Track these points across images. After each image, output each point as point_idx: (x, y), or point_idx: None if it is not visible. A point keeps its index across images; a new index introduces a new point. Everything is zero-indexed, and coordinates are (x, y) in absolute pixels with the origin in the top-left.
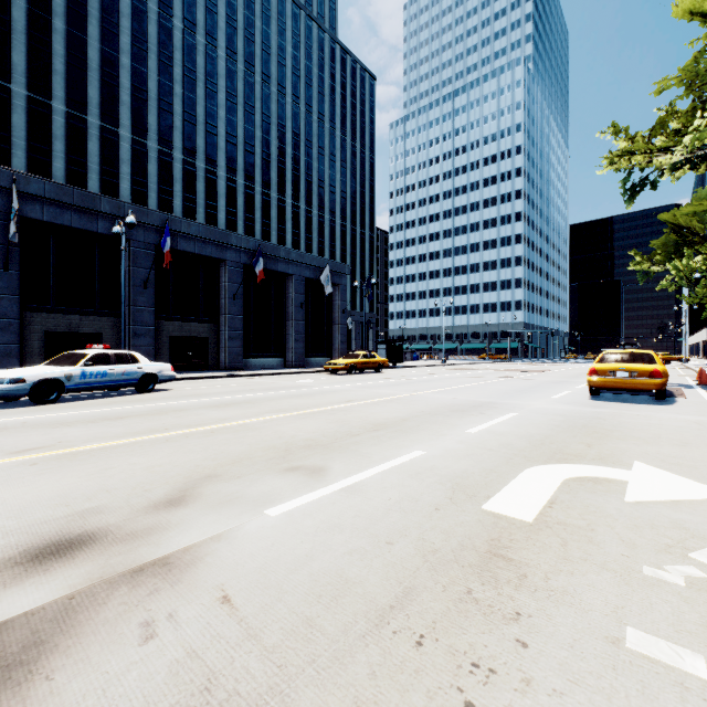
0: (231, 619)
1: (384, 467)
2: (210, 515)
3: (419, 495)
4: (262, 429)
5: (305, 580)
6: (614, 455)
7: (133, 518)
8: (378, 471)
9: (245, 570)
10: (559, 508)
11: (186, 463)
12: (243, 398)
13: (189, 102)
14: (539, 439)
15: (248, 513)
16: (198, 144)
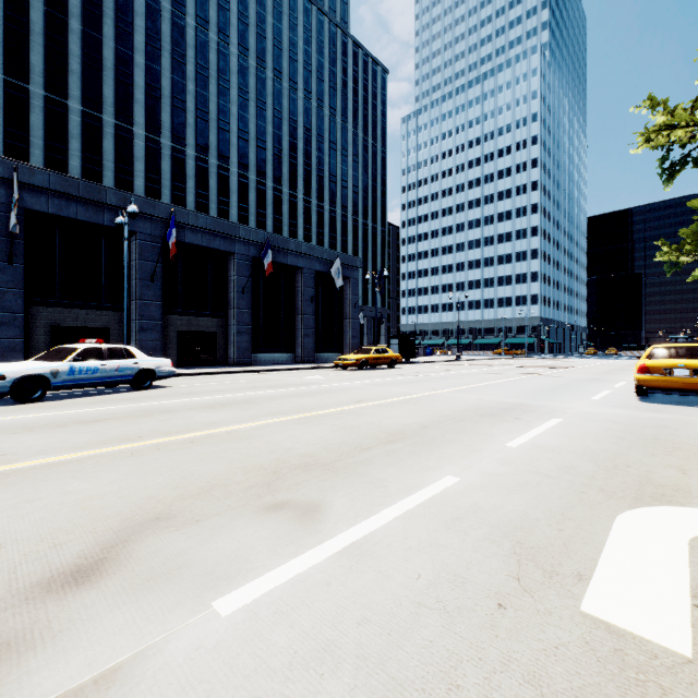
0: None
1: (406, 506)
2: (122, 609)
3: (464, 568)
4: (252, 438)
5: None
6: None
7: None
8: (397, 513)
9: None
10: None
11: (137, 492)
12: (243, 396)
13: (202, 99)
14: (607, 458)
15: (185, 605)
16: (210, 140)
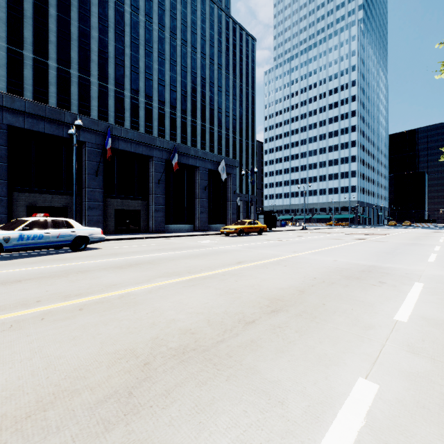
0: None
1: None
2: None
3: None
4: (140, 304)
5: None
6: None
7: None
8: None
9: None
10: None
11: None
12: (149, 257)
13: (134, 59)
14: None
15: None
16: (140, 86)
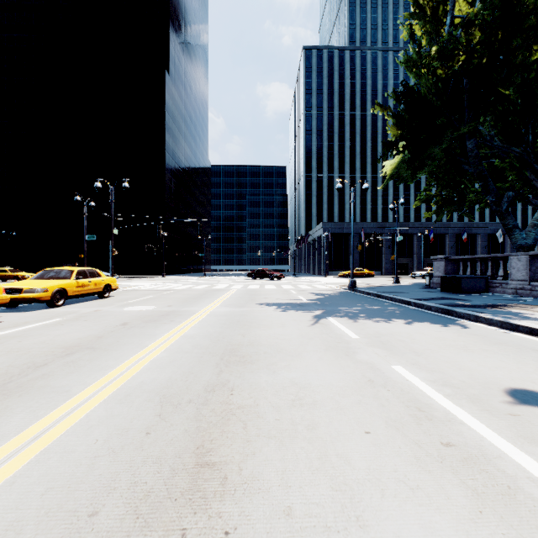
0: None
1: None
2: None
3: None
4: None
5: None
6: None
7: None
8: None
9: None
10: None
11: None
12: None
13: None
14: None
15: None
16: None
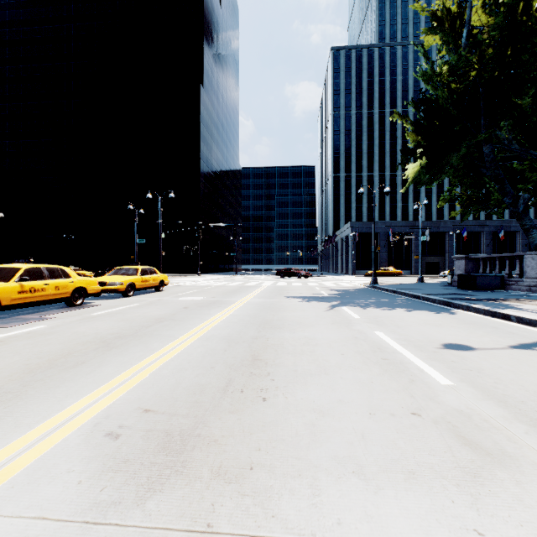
0: None
1: None
2: None
3: None
4: None
5: None
6: None
7: None
8: None
9: None
10: None
11: None
12: None
13: None
14: None
15: None
16: None
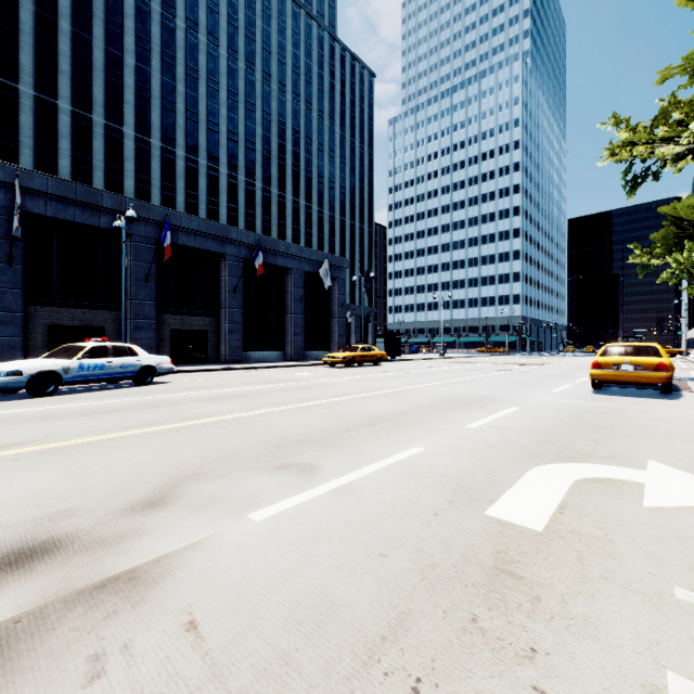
0: (195, 652)
1: (380, 466)
2: (189, 519)
3: (416, 497)
4: (255, 423)
5: (285, 601)
6: (625, 453)
7: (105, 522)
8: (373, 469)
9: (219, 587)
10: (571, 514)
11: (172, 459)
12: (240, 391)
13: (191, 100)
14: (543, 435)
15: (230, 517)
16: (200, 141)
